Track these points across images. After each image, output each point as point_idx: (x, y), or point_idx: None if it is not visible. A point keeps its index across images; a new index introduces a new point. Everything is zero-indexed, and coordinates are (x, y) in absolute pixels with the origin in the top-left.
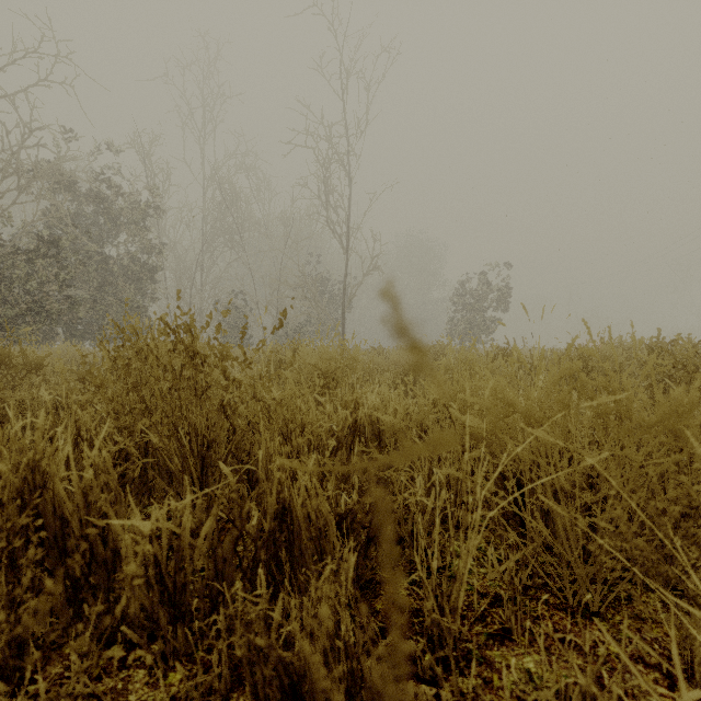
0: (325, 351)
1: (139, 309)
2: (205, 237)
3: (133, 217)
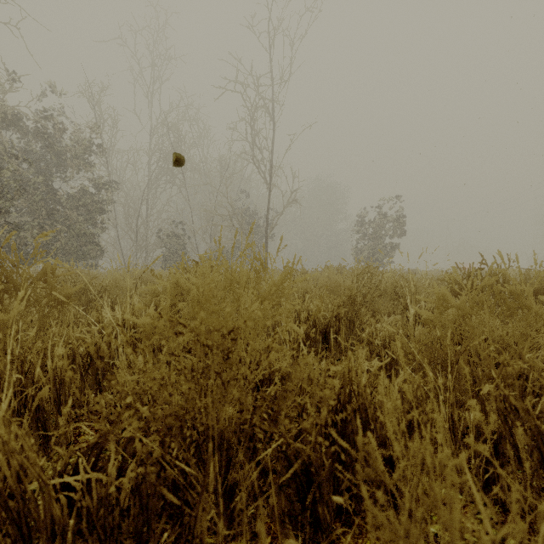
0: (227, 274)
1: (87, 236)
2: (149, 175)
3: (78, 153)
